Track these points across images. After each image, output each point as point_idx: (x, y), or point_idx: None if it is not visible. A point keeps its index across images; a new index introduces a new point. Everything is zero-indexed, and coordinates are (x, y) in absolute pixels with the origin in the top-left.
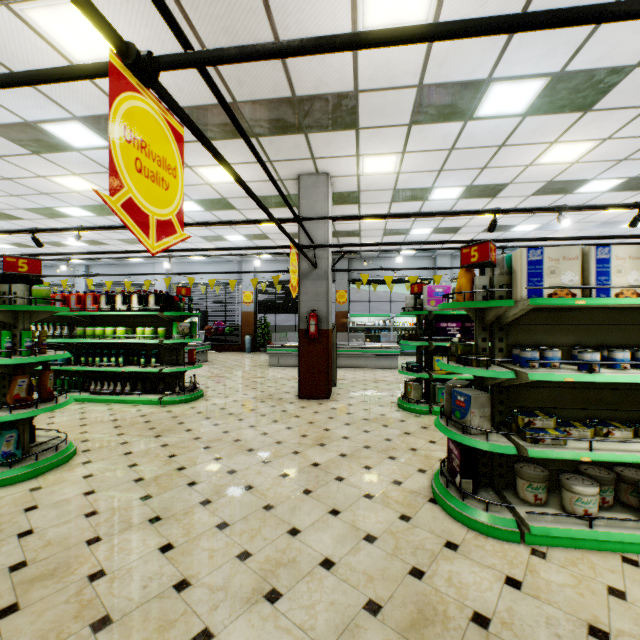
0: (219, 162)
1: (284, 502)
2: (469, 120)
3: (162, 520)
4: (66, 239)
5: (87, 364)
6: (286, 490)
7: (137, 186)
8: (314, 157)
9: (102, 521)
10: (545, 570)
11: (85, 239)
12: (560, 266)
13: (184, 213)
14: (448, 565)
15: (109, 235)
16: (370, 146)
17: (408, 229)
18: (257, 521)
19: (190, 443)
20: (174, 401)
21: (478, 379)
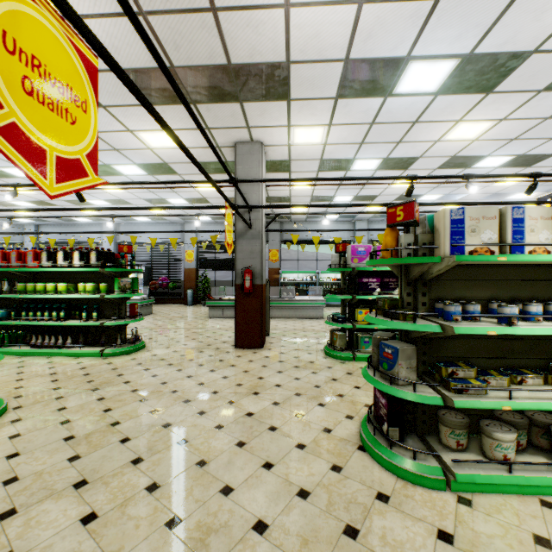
0: (145, 107)
1: (218, 457)
2: (389, 96)
3: (88, 484)
4: (13, 199)
5: (28, 319)
6: (220, 443)
7: (25, 111)
8: (249, 126)
9: (21, 489)
10: (473, 520)
11: (32, 199)
12: (480, 225)
13: (128, 176)
14: (381, 520)
15: None
16: (300, 117)
17: (332, 196)
18: (189, 480)
19: (127, 396)
20: (115, 353)
21: (403, 331)
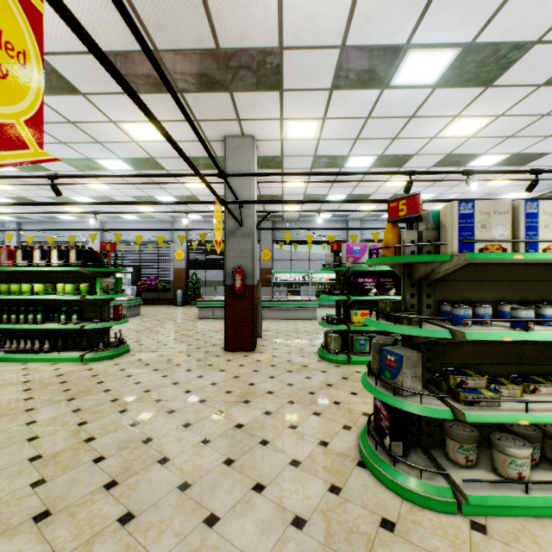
0: (112, 76)
1: (203, 478)
2: (385, 88)
3: (51, 516)
4: None
5: (2, 322)
6: (206, 461)
7: None
8: (240, 118)
9: None
10: (490, 551)
11: (12, 195)
12: (491, 220)
13: (113, 172)
14: None
15: (37, 192)
16: (293, 110)
17: (325, 195)
18: (169, 508)
19: (106, 406)
20: (97, 358)
21: (406, 336)
